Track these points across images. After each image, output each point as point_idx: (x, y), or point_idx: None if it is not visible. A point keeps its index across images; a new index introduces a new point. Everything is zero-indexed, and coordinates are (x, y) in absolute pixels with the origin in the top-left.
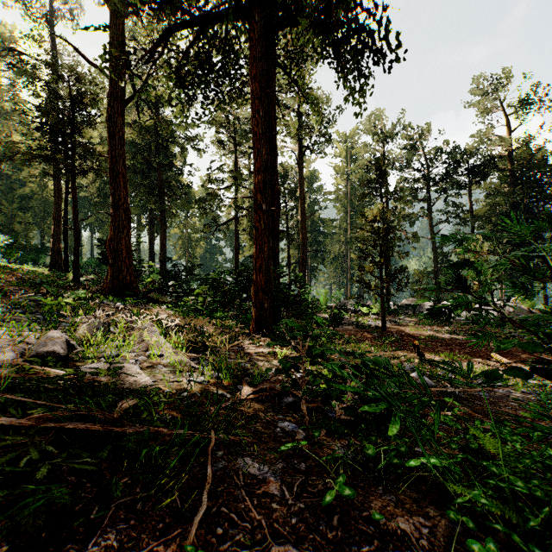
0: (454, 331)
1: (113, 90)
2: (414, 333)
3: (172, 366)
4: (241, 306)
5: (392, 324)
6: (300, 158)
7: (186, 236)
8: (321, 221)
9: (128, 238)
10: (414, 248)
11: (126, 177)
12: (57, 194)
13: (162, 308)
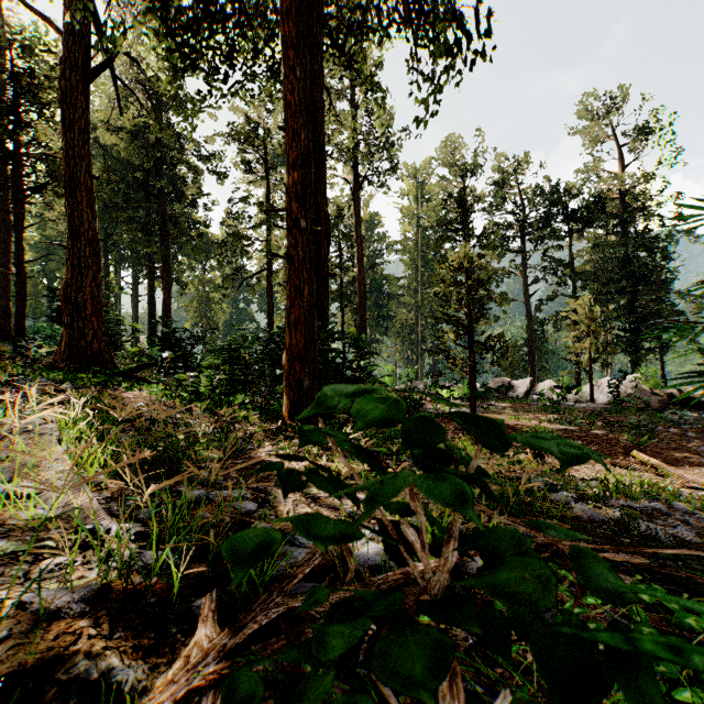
0: (569, 420)
1: (70, 53)
2: (514, 423)
3: (32, 532)
4: (273, 388)
5: (482, 412)
6: (357, 190)
7: (203, 296)
8: (384, 279)
9: (95, 284)
10: (503, 314)
11: (92, 190)
12: (5, 228)
13: (145, 391)
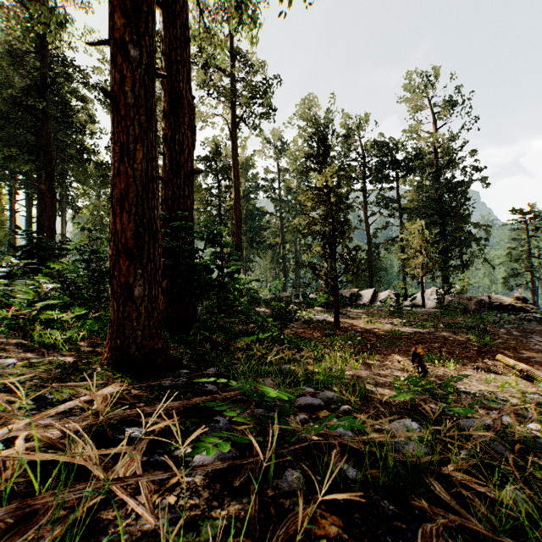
0: (419, 324)
1: None
2: (371, 327)
3: None
4: None
5: (341, 317)
6: (234, 128)
7: (98, 220)
8: (257, 210)
9: None
10: None
11: None
12: None
13: None
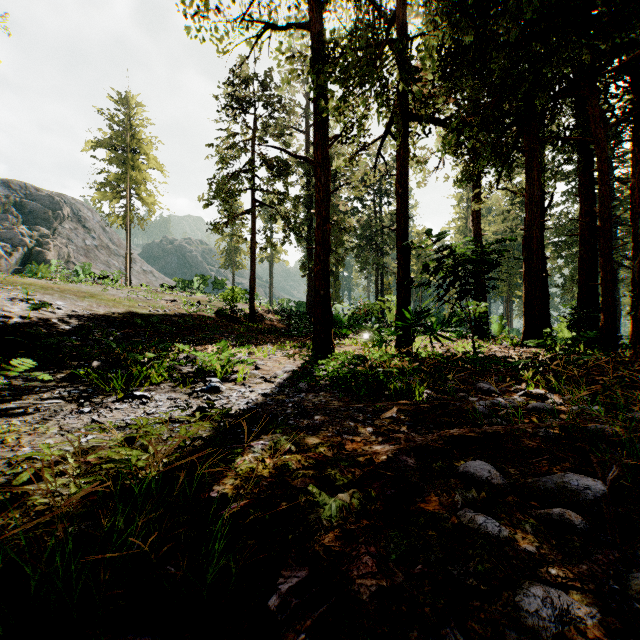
0: None
1: None
2: None
3: None
4: None
5: None
6: None
7: None
8: None
9: None
10: None
11: None
12: None
13: None
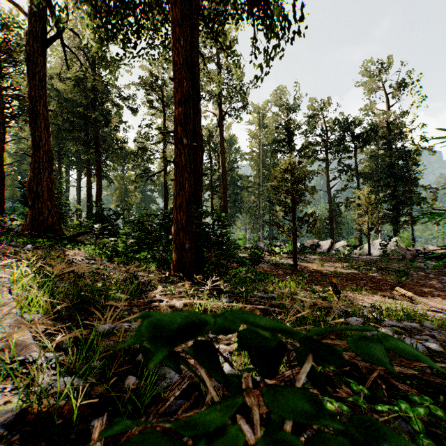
0: (355, 267)
1: (33, 28)
2: (321, 269)
3: None
4: (167, 247)
5: (300, 262)
6: (222, 120)
7: (123, 187)
8: (238, 176)
9: (49, 180)
10: (314, 199)
11: (48, 118)
12: None
13: (82, 250)
